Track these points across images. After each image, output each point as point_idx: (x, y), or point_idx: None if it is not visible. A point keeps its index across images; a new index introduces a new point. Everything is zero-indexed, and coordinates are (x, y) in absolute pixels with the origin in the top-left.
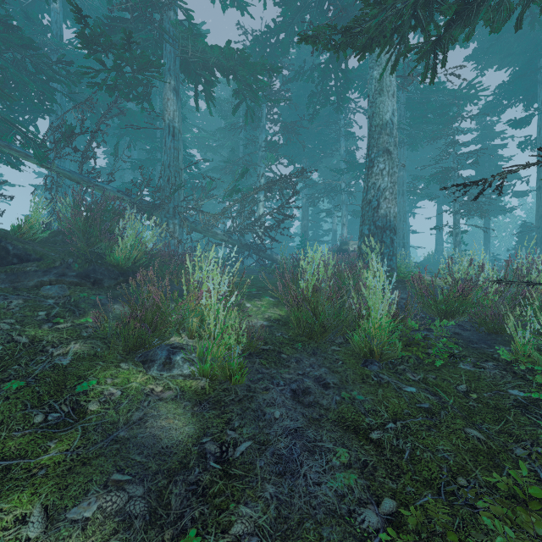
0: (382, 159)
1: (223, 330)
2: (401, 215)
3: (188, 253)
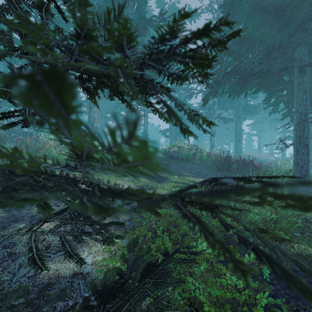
0: (95, 107)
1: (53, 156)
2: (101, 127)
3: (40, 133)
